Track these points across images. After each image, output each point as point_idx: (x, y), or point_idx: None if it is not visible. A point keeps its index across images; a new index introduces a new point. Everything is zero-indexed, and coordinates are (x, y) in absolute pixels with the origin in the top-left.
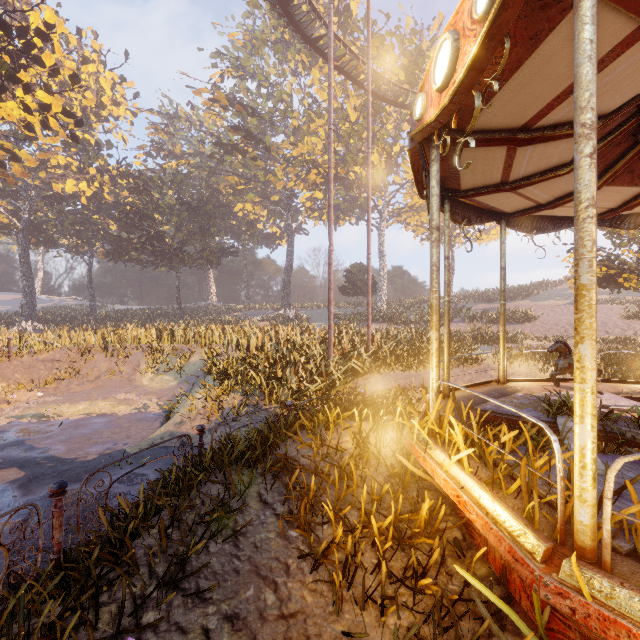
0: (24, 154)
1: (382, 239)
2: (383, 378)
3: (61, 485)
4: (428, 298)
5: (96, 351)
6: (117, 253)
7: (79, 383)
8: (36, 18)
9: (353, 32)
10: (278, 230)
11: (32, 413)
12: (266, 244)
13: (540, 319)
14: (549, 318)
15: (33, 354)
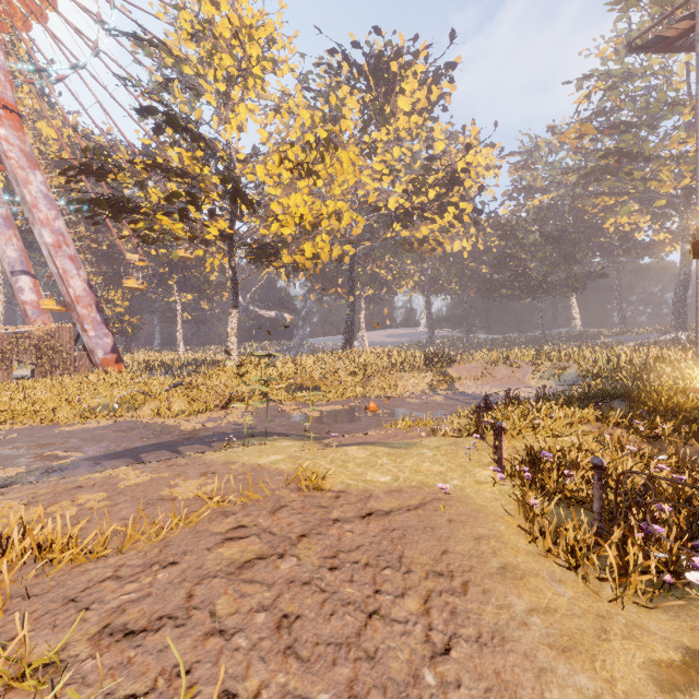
0: (442, 239)
1: None
2: None
3: (545, 385)
4: None
5: (498, 363)
6: (490, 292)
7: (492, 381)
8: (461, 162)
9: None
10: (667, 235)
11: (479, 390)
12: (649, 255)
13: None
14: None
15: (467, 363)
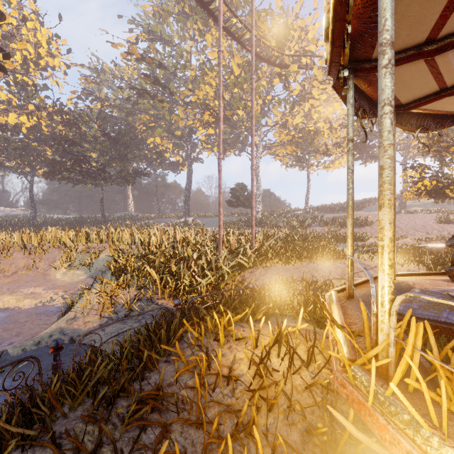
0: None
1: (258, 165)
2: (266, 271)
3: None
4: (291, 210)
5: (15, 249)
6: (51, 172)
7: None
8: None
9: (237, 9)
10: (181, 158)
11: None
12: (172, 169)
13: (376, 224)
14: None
15: None
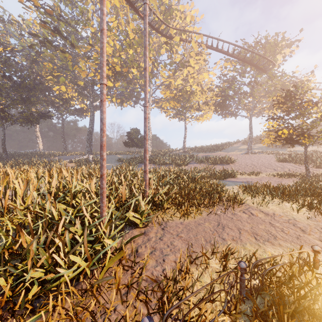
0: None
1: (149, 115)
2: (163, 230)
3: None
4: (173, 150)
5: None
6: None
7: None
8: None
9: None
10: (85, 106)
11: None
12: (77, 114)
13: (236, 162)
14: (240, 161)
15: None
